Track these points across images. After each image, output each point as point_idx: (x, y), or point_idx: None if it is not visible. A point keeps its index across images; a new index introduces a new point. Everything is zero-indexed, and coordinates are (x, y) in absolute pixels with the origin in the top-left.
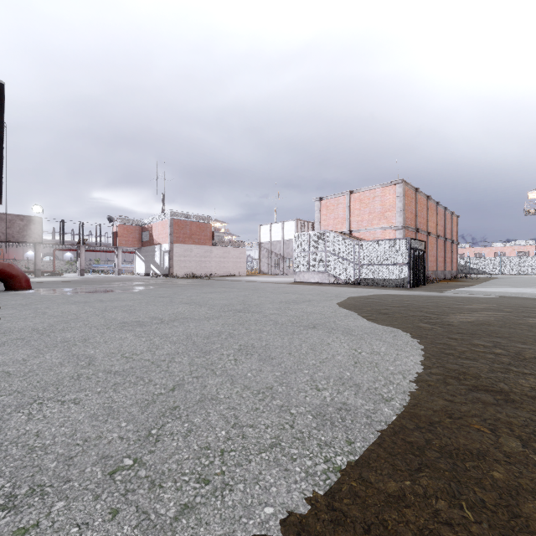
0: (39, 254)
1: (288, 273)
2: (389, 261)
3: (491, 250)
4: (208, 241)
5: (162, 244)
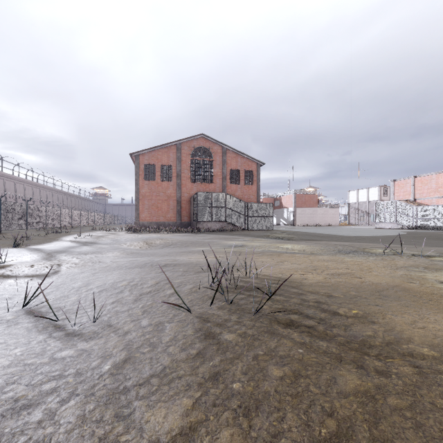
0: None
1: (372, 224)
2: (434, 217)
3: None
4: (314, 205)
5: (288, 207)
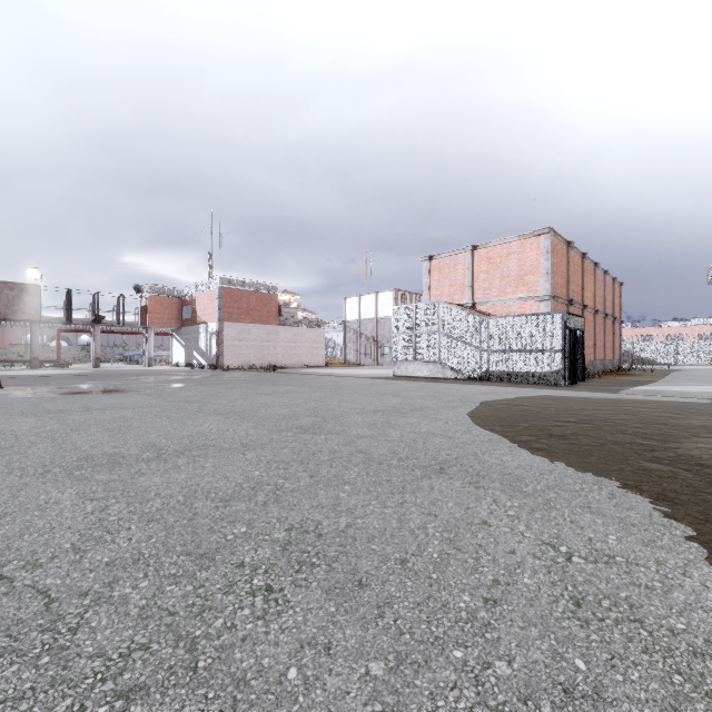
0: (37, 336)
1: (383, 363)
2: (532, 346)
3: (661, 332)
4: (272, 319)
5: (208, 322)
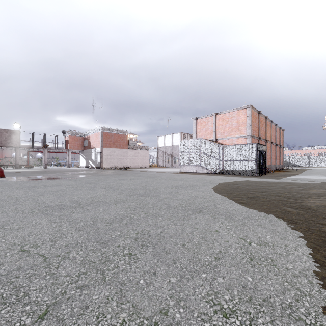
0: (18, 154)
1: (175, 166)
2: (242, 158)
3: (302, 152)
4: (125, 146)
5: (96, 147)
